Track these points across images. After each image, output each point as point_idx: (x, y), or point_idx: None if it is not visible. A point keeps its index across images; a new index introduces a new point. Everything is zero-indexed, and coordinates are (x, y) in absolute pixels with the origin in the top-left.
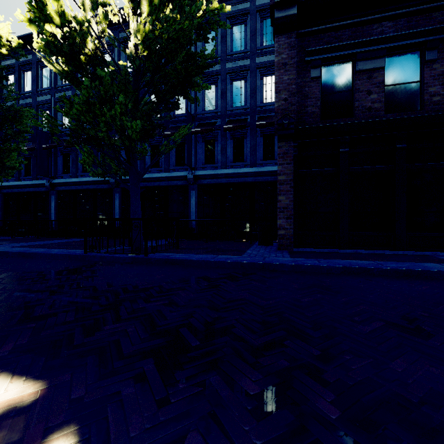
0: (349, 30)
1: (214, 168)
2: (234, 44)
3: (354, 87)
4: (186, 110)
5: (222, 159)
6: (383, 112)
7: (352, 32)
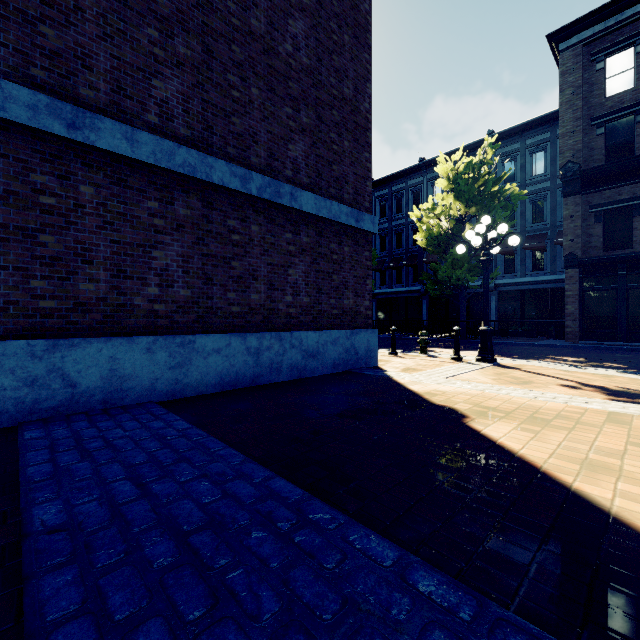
0: (628, 186)
1: (513, 276)
2: (534, 170)
3: (632, 226)
4: None
5: (521, 269)
6: None
7: (631, 188)
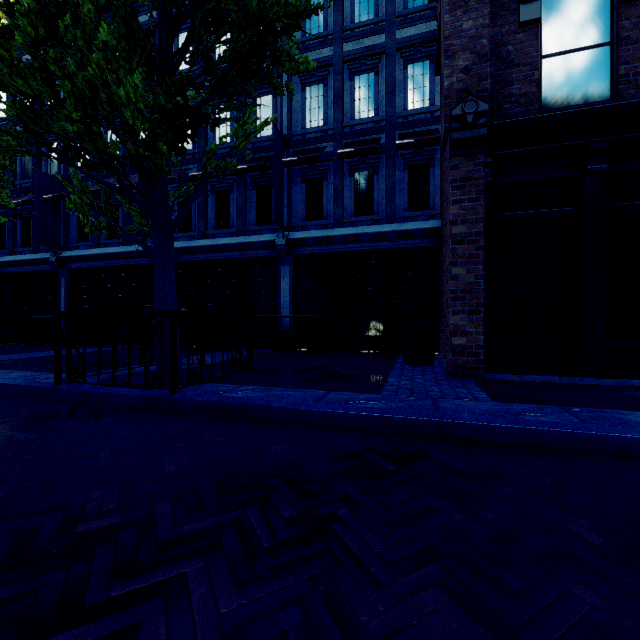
0: None
1: (322, 227)
2: (357, 11)
3: (615, 35)
4: (274, 126)
5: (335, 210)
6: None
7: None
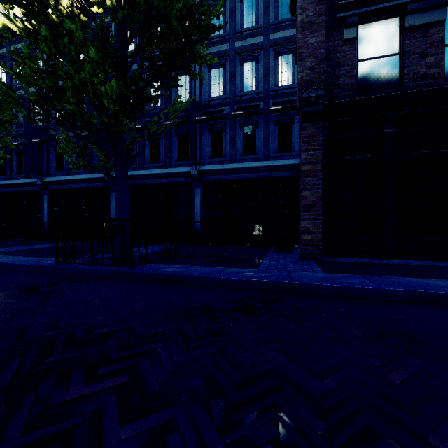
0: None
1: (222, 162)
2: (245, 20)
3: (401, 49)
4: (190, 96)
5: (230, 152)
6: (443, 79)
7: None
